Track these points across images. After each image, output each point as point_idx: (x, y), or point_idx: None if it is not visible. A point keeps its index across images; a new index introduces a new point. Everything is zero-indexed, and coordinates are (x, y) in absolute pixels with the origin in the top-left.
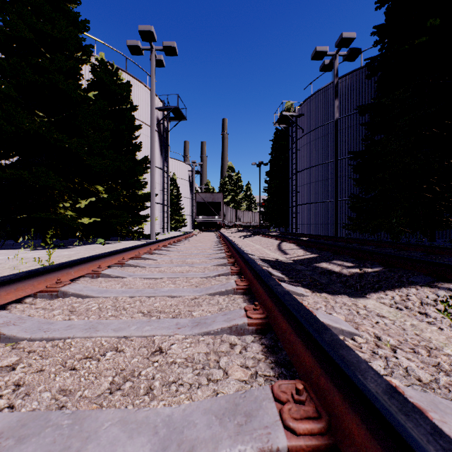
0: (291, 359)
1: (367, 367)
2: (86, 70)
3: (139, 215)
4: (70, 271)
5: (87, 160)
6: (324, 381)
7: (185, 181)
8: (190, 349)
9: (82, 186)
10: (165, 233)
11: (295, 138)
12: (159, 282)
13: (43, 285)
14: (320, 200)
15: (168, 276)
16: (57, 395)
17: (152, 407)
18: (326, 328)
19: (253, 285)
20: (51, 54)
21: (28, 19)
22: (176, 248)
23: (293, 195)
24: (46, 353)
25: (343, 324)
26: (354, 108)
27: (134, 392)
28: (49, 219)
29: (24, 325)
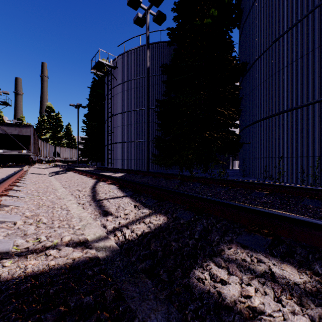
0: None
1: None
2: None
3: None
4: None
5: None
6: None
7: None
8: None
9: None
10: None
11: (110, 86)
12: None
13: None
14: (131, 140)
15: None
16: None
17: None
18: None
19: None
20: None
21: None
22: None
23: (109, 135)
24: None
25: None
26: (156, 71)
27: None
28: None
29: None
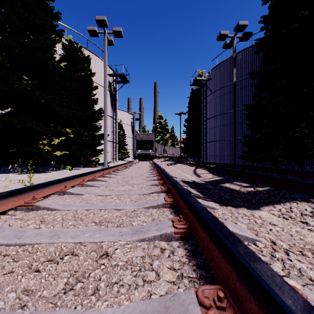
0: (210, 264)
1: (282, 281)
2: (59, 48)
3: (96, 149)
4: (43, 190)
5: (59, 111)
6: (240, 287)
7: (128, 125)
8: (129, 254)
9: (56, 129)
10: (114, 162)
11: (205, 96)
12: (108, 198)
13: (22, 201)
14: (223, 139)
15: (115, 193)
16: (21, 295)
17: (97, 307)
18: (239, 240)
19: (177, 201)
20: (34, 35)
21: (17, 11)
22: (121, 172)
23: (204, 136)
24: (17, 256)
25: (247, 232)
26: (246, 74)
27: (83, 292)
28: (33, 152)
29: (3, 233)
